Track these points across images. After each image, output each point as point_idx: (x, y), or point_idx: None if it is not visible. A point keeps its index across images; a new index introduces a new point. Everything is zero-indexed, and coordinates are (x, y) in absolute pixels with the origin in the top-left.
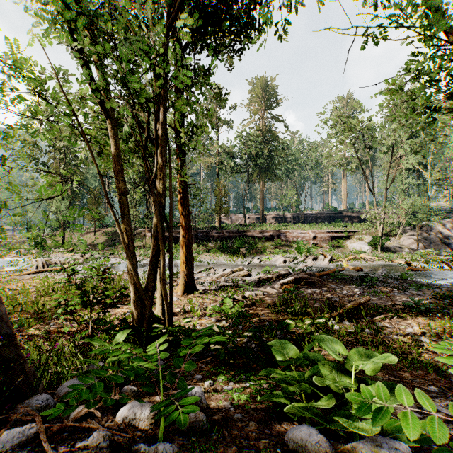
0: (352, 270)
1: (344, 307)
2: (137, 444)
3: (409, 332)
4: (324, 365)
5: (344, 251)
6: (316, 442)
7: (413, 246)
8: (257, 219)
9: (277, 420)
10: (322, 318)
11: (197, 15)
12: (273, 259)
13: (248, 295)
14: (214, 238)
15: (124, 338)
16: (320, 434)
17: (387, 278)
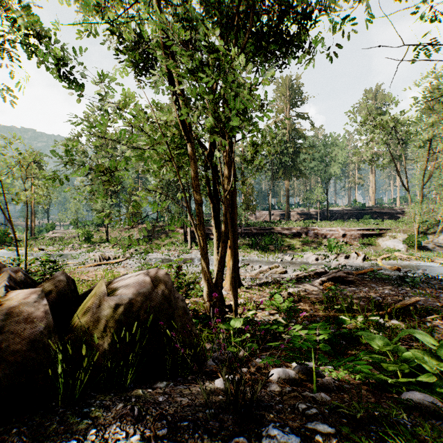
0: (388, 269)
1: (391, 306)
2: (304, 392)
3: None
4: (414, 353)
5: (376, 249)
6: (431, 401)
7: None
8: (281, 215)
9: (378, 391)
10: (375, 316)
11: (250, 42)
12: (304, 256)
13: (291, 291)
14: (242, 234)
15: (239, 324)
16: (432, 397)
17: (429, 279)
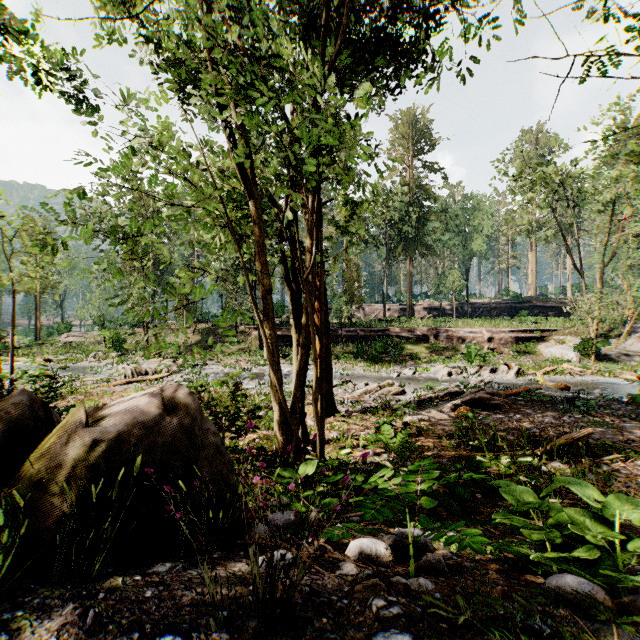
0: (552, 388)
1: (552, 442)
2: (394, 577)
3: None
4: (571, 513)
5: (536, 359)
6: (589, 589)
7: None
8: (401, 310)
9: (516, 572)
10: (527, 457)
11: (346, 53)
12: (432, 370)
13: (408, 421)
14: (343, 338)
15: (313, 470)
16: (592, 583)
17: (610, 402)
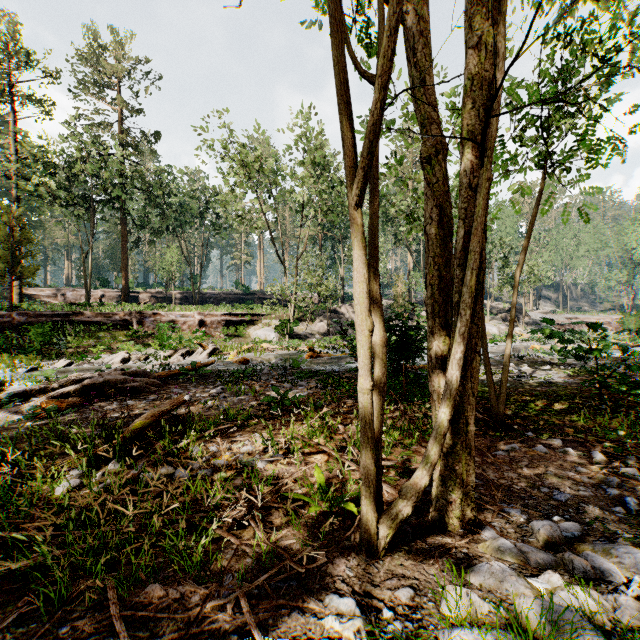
0: (236, 363)
1: (133, 428)
2: None
3: (242, 453)
4: None
5: (244, 342)
6: None
7: (325, 332)
8: (120, 298)
9: None
10: None
11: None
12: (108, 358)
13: None
14: None
15: None
16: None
17: (276, 369)
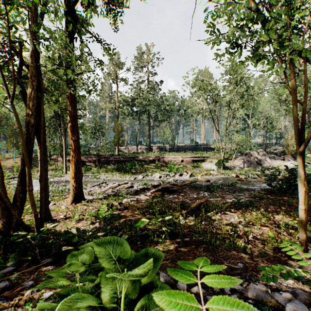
0: (203, 181)
1: (191, 206)
2: None
3: (231, 221)
4: (113, 270)
5: (200, 170)
6: None
7: (241, 166)
8: (146, 149)
9: None
10: (169, 216)
11: None
12: (153, 175)
13: (125, 201)
14: (112, 162)
15: None
16: None
17: (224, 186)
